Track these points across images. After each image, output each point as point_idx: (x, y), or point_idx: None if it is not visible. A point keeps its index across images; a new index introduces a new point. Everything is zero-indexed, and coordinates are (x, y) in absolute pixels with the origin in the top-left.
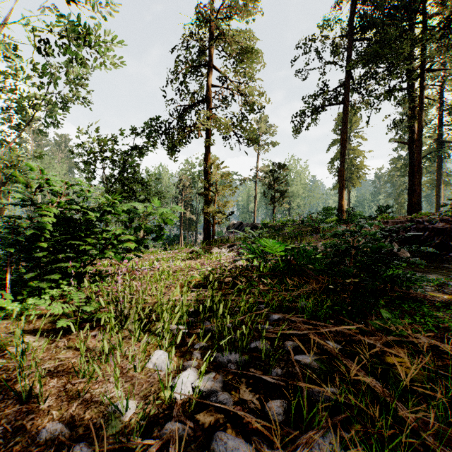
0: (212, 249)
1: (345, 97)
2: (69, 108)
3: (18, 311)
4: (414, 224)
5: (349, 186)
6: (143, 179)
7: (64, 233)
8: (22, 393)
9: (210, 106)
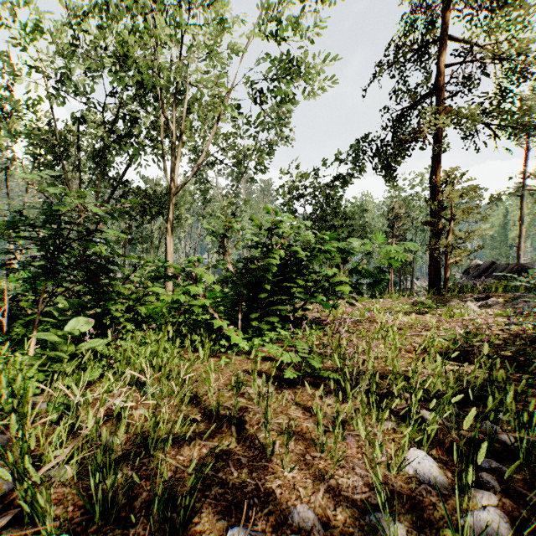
0: (448, 301)
1: None
2: (273, 151)
3: (246, 349)
4: None
5: None
6: (345, 212)
7: (278, 274)
8: (264, 446)
9: (439, 98)
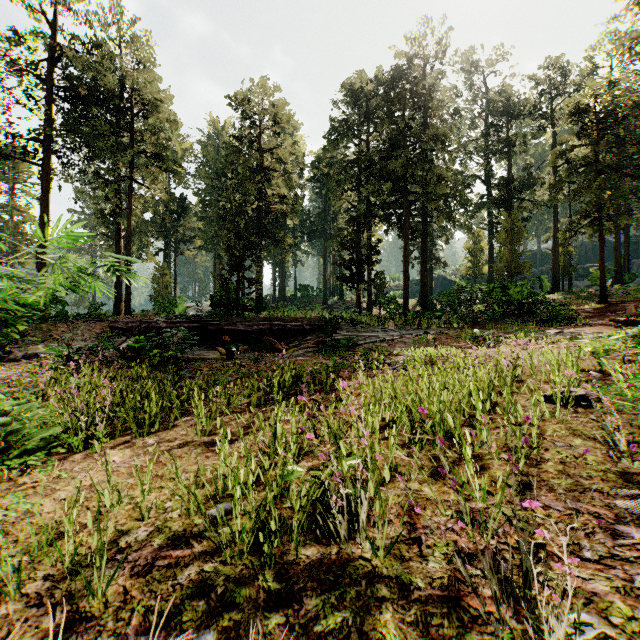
0: None
1: (47, 160)
2: None
3: None
4: (144, 324)
5: (15, 263)
6: None
7: None
8: None
9: None
